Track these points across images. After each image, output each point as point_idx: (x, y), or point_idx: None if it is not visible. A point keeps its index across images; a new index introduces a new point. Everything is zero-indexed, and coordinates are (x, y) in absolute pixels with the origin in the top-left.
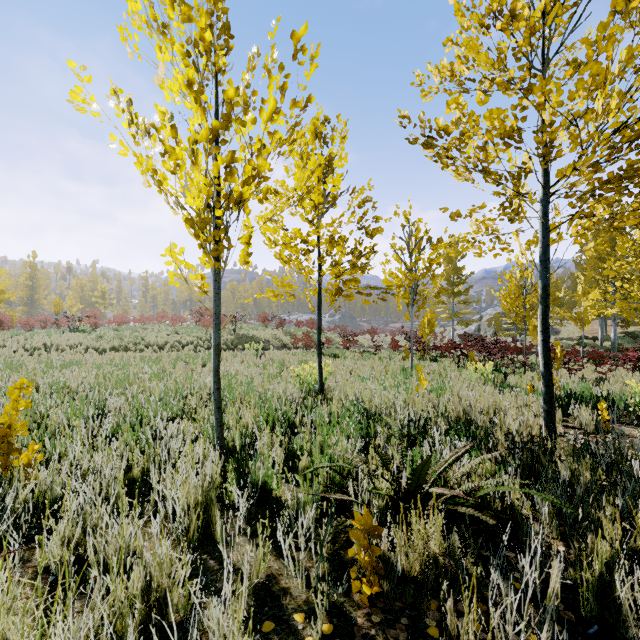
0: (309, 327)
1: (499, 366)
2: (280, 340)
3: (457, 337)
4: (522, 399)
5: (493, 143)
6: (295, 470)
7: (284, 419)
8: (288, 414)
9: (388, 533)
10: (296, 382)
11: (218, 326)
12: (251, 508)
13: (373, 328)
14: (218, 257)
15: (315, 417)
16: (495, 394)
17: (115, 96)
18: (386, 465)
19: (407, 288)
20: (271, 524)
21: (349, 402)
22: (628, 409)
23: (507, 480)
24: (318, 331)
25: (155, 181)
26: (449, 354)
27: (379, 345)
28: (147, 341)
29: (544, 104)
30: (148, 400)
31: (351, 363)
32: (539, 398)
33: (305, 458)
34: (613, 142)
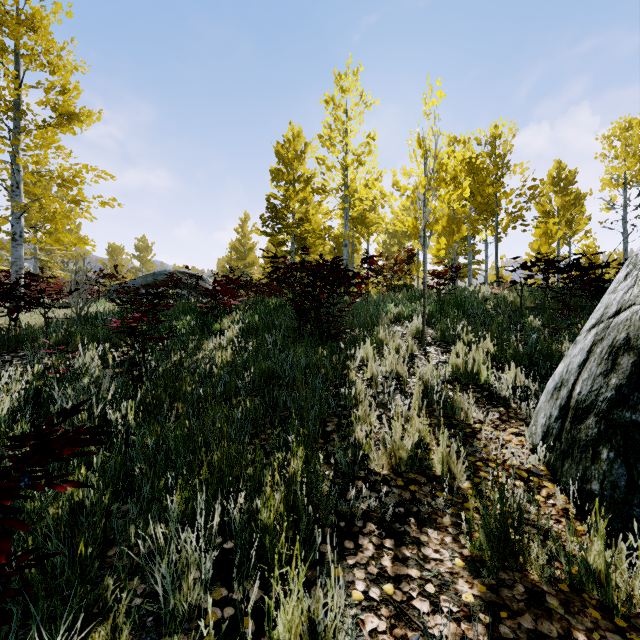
0: None
1: None
2: None
3: None
4: None
5: None
6: None
7: None
8: None
9: None
10: None
11: None
12: None
13: None
14: None
15: None
16: None
17: None
18: None
19: None
20: None
21: None
22: None
23: None
24: None
25: None
26: None
27: None
28: None
29: None
30: None
31: None
32: None
33: None
34: None
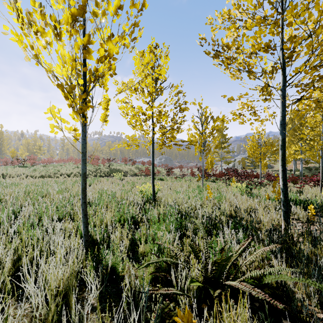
0: (148, 165)
1: (247, 184)
2: (133, 171)
3: (223, 170)
4: (263, 203)
5: (256, 52)
6: (136, 254)
7: (131, 218)
8: (133, 215)
9: (203, 319)
10: (140, 195)
11: (84, 161)
12: (103, 286)
13: (181, 165)
14: (85, 115)
15: (150, 216)
16: (248, 200)
17: (9, 1)
18: (197, 256)
19: (200, 143)
20: (116, 301)
21: (170, 206)
22: (321, 208)
23: (285, 269)
24: (152, 166)
25: (33, 56)
26: (220, 178)
27: (185, 174)
28: (61, 172)
29: (292, 22)
30: (46, 208)
31: (170, 183)
32: (273, 202)
33: (142, 246)
34: (322, 56)
